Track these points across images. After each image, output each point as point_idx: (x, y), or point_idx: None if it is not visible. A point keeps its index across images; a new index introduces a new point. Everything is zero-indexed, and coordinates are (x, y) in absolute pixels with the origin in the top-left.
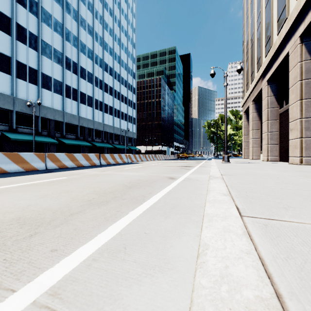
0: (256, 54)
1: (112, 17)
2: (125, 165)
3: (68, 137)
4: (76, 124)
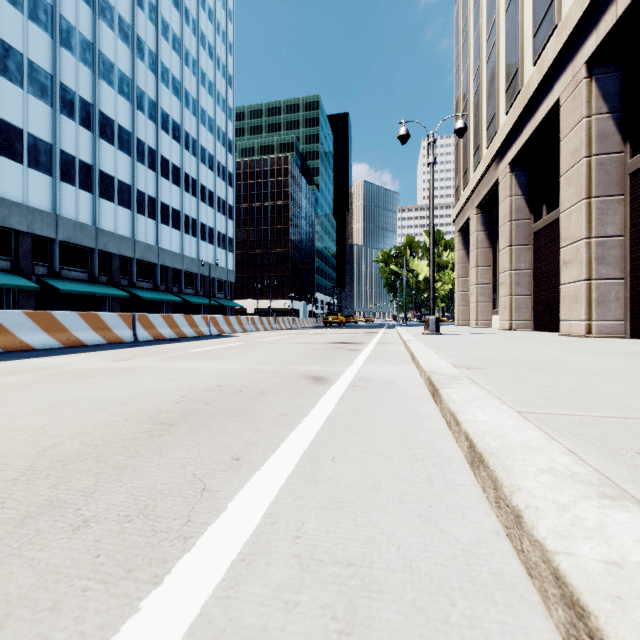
0: (485, 109)
1: (178, 11)
2: (198, 342)
3: (68, 277)
4: (89, 246)
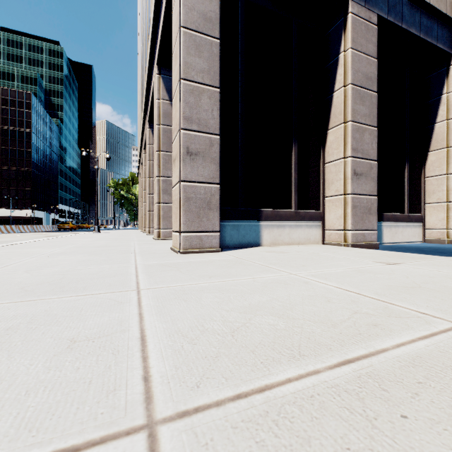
0: None
1: None
2: None
3: None
4: None
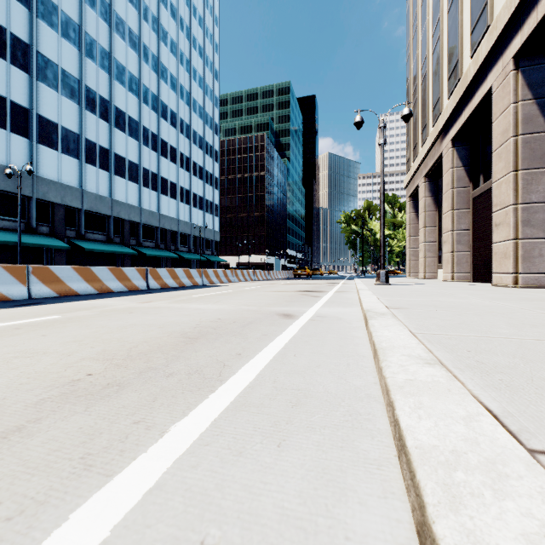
0: (431, 93)
1: (175, 21)
2: (195, 290)
3: (90, 238)
4: (107, 214)
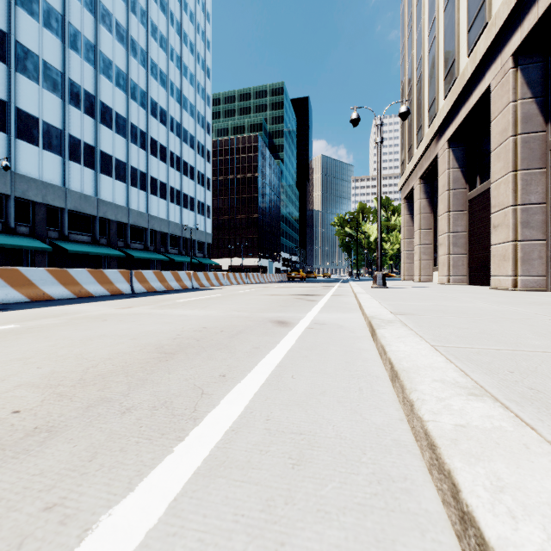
0: (427, 94)
1: (165, 15)
2: (183, 294)
3: (74, 239)
4: (92, 214)
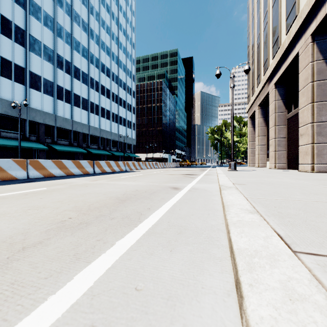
0: (262, 56)
1: (109, 14)
2: (122, 174)
3: (60, 143)
4: (69, 129)
